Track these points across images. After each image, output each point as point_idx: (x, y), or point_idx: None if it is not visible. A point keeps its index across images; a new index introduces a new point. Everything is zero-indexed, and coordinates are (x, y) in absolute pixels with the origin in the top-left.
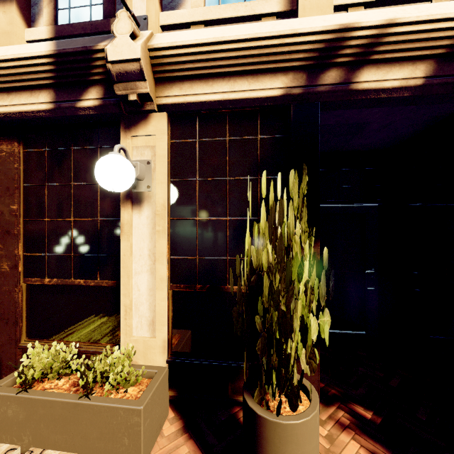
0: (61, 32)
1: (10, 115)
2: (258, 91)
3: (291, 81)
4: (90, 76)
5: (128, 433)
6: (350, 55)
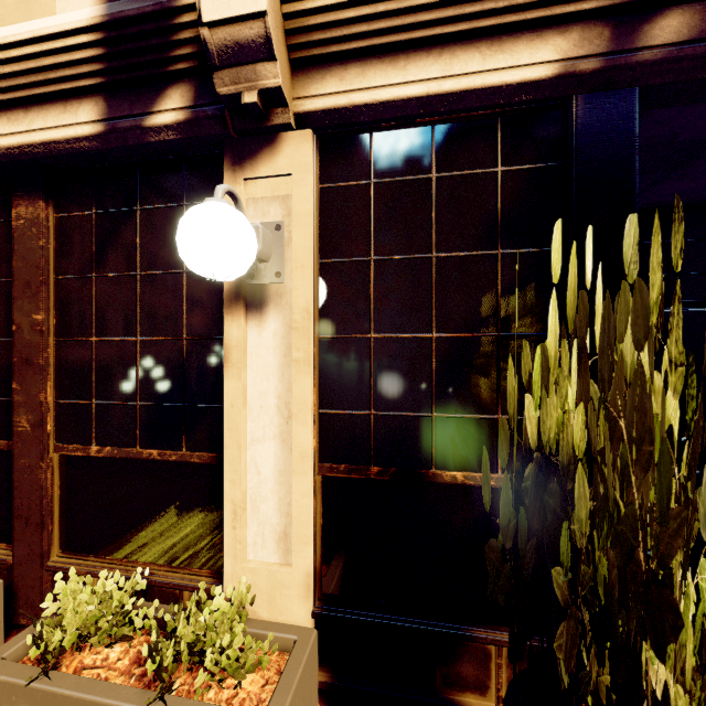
0: None
1: (29, 149)
2: (503, 72)
3: (577, 44)
4: (169, 64)
5: None
6: None
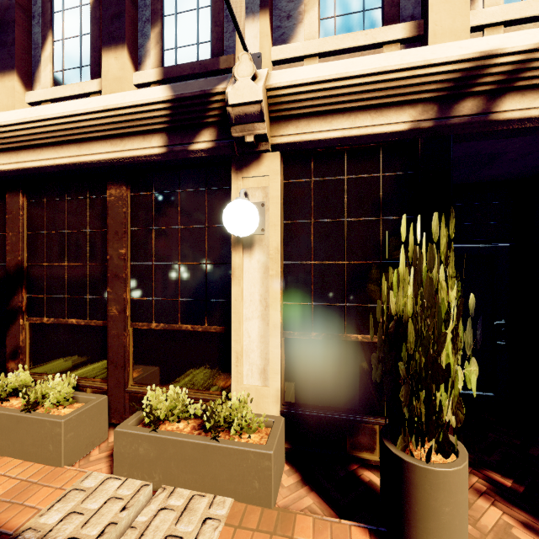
0: (169, 73)
1: (122, 160)
2: (382, 126)
3: (420, 114)
4: (204, 118)
5: (259, 476)
6: (490, 83)
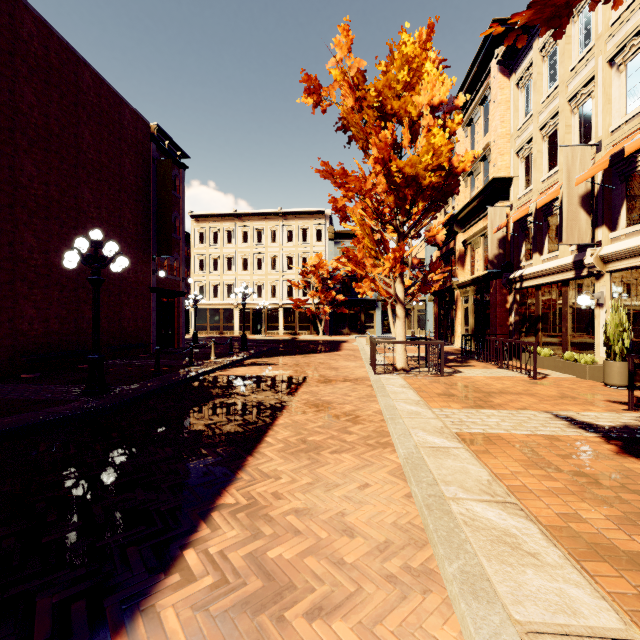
0: (579, 246)
1: (564, 279)
2: (637, 263)
3: None
4: (583, 265)
5: (584, 372)
6: None
